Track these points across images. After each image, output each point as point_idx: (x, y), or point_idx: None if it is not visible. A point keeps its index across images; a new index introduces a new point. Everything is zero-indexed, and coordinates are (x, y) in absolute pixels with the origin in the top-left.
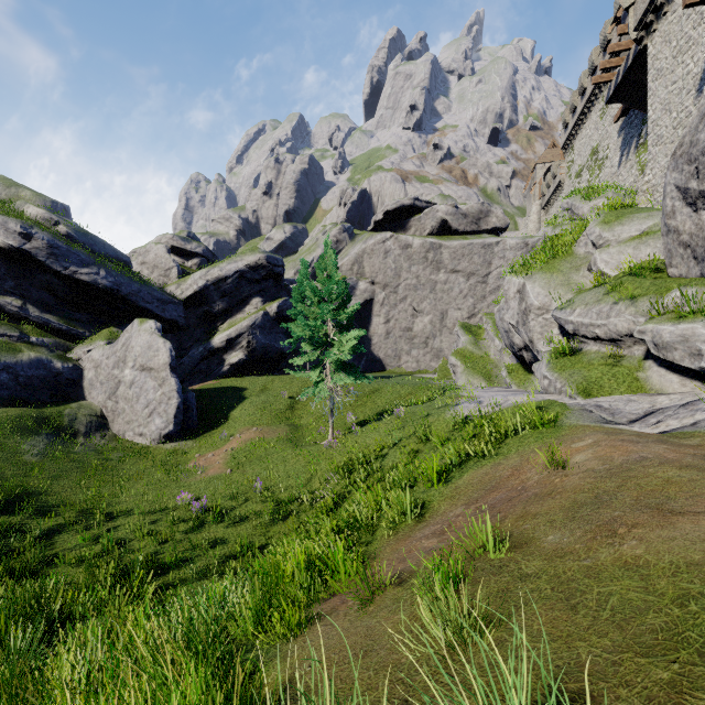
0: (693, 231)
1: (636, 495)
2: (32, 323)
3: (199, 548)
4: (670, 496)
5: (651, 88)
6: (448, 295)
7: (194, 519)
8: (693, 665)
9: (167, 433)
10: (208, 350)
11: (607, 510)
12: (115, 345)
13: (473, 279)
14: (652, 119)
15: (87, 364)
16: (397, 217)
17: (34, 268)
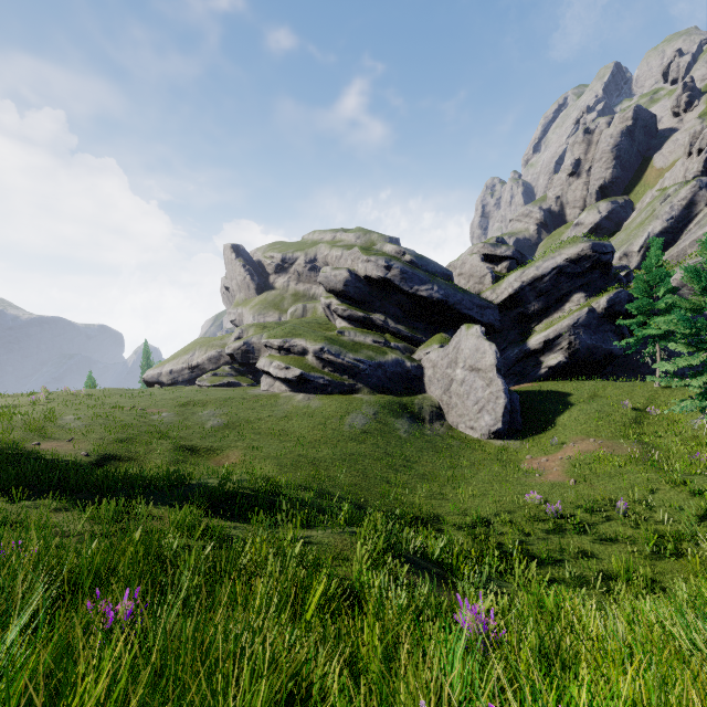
0: None
1: None
2: (390, 332)
3: (568, 553)
4: None
5: None
6: None
7: (551, 521)
8: None
9: (496, 430)
10: (523, 352)
11: None
12: (446, 348)
13: None
14: None
15: (426, 363)
16: None
17: (391, 291)
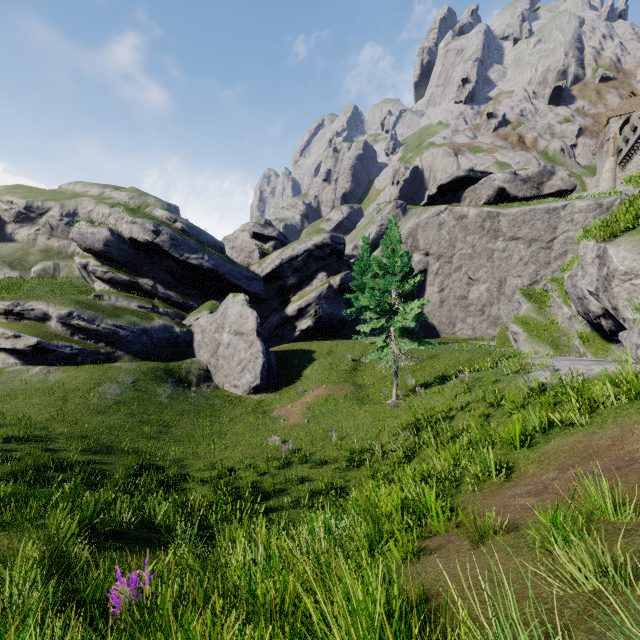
0: None
1: None
2: (160, 298)
3: (291, 482)
4: None
5: None
6: (507, 263)
7: (284, 458)
8: None
9: (255, 386)
10: (283, 318)
11: None
12: (215, 314)
13: (535, 245)
14: None
15: (196, 329)
16: (450, 190)
17: (161, 256)
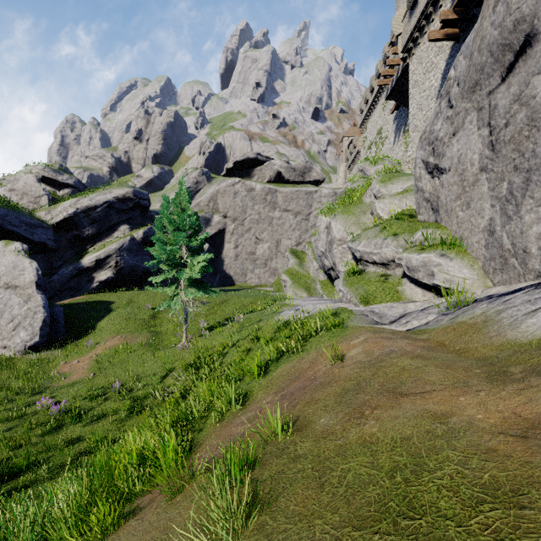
0: (431, 191)
1: (382, 381)
2: None
3: (54, 448)
4: (402, 381)
5: (411, 93)
6: (282, 228)
7: (52, 422)
8: (388, 535)
9: (33, 344)
10: (78, 269)
11: (362, 395)
12: None
13: (299, 217)
14: (412, 114)
15: None
16: (244, 167)
17: None
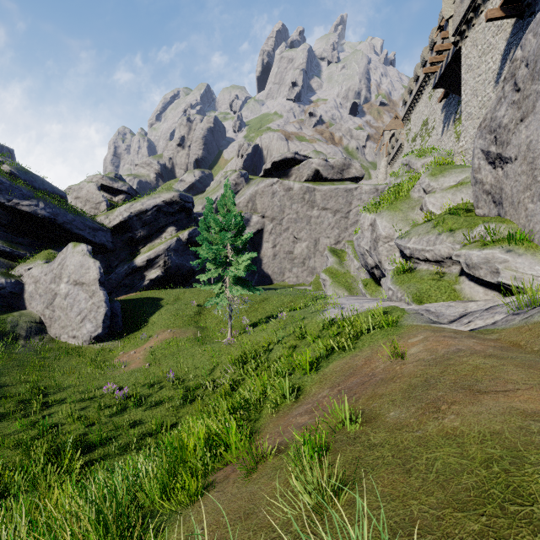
0: (493, 183)
1: (454, 378)
2: None
3: (121, 428)
4: (478, 379)
5: (464, 78)
6: (320, 227)
7: (117, 405)
8: (496, 517)
9: (97, 335)
10: (132, 268)
11: (433, 391)
12: (52, 264)
13: (338, 215)
14: (465, 101)
15: (28, 279)
16: (281, 167)
17: None
